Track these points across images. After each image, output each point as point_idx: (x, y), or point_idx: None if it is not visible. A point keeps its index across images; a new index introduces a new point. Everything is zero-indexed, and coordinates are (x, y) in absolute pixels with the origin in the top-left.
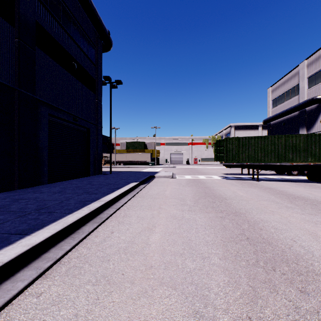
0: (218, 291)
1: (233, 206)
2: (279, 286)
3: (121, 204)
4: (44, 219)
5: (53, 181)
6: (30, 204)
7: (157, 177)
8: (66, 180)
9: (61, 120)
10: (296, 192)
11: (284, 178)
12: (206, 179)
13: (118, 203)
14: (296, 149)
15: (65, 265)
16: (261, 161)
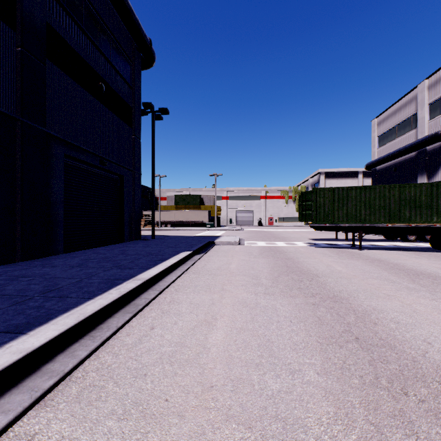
0: (320, 432)
1: (329, 288)
2: (419, 423)
3: (166, 283)
4: (51, 307)
5: (72, 249)
6: (35, 284)
7: (218, 244)
8: (91, 249)
9: (83, 163)
10: (418, 266)
11: (396, 245)
12: (287, 247)
13: (162, 283)
14: (416, 205)
15: (78, 383)
16: (365, 221)
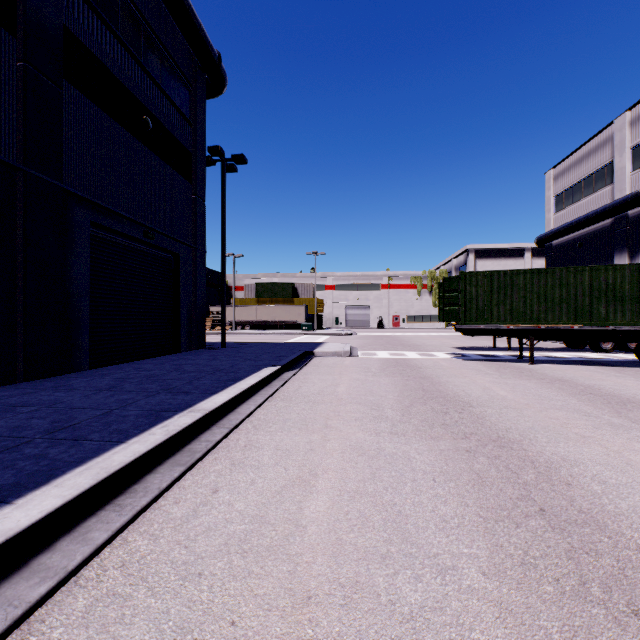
0: None
1: (490, 424)
2: None
3: (240, 417)
4: (58, 457)
5: (103, 363)
6: (38, 419)
7: (318, 354)
8: (130, 362)
9: (119, 236)
10: (622, 390)
11: (585, 357)
12: (421, 360)
13: (233, 416)
14: (615, 297)
15: (88, 590)
16: (539, 321)
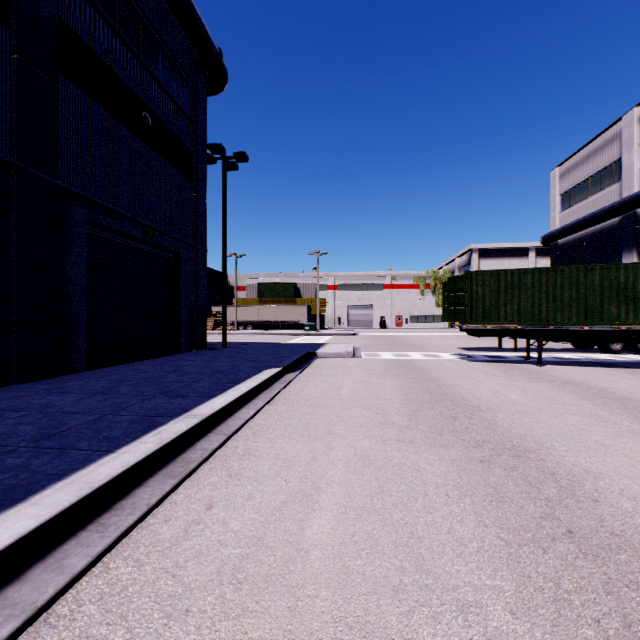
0: None
1: (503, 430)
2: None
3: (239, 422)
4: (40, 469)
5: (101, 364)
6: (26, 425)
7: (321, 355)
8: (129, 363)
9: (118, 234)
10: (638, 394)
11: (594, 358)
12: (426, 361)
13: (232, 421)
14: (627, 296)
15: (58, 631)
16: (548, 321)
